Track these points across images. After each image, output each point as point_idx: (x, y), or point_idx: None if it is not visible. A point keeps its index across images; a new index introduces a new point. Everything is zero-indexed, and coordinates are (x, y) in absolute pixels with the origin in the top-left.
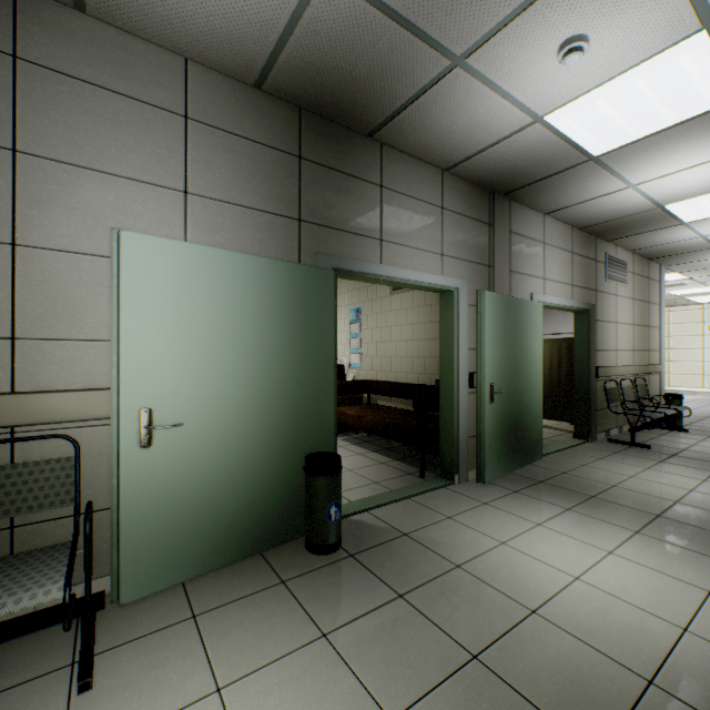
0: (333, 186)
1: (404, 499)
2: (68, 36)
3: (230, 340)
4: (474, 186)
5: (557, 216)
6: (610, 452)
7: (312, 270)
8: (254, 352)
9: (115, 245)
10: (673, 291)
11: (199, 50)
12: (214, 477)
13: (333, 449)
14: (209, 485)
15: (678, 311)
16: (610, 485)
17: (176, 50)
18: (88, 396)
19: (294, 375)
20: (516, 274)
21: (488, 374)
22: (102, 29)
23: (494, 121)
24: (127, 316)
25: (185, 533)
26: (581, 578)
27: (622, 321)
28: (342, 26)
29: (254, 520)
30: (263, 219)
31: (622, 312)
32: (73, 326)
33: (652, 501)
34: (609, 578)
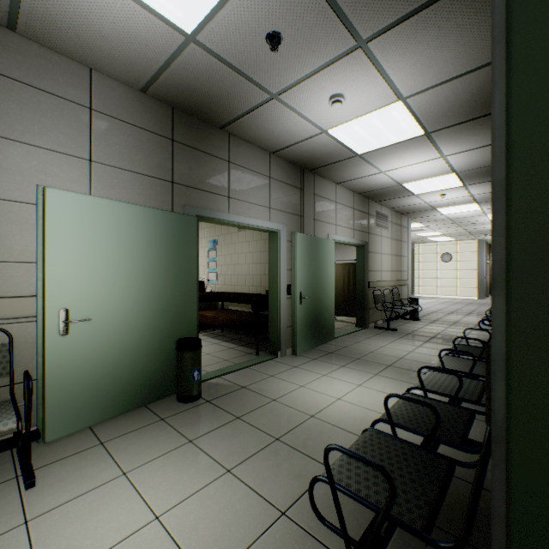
0: (196, 160)
1: (244, 368)
2: (1, 46)
3: (124, 262)
4: (291, 164)
5: (344, 185)
6: (375, 334)
7: (181, 216)
8: (141, 271)
9: (41, 197)
10: (419, 233)
11: (101, 65)
12: (113, 355)
13: (196, 336)
14: (109, 360)
15: (424, 246)
16: (369, 352)
17: (84, 63)
18: (18, 301)
19: (169, 286)
20: (318, 222)
21: (299, 286)
22: (28, 43)
23: (299, 129)
24: (50, 246)
25: (92, 393)
26: (341, 398)
27: (385, 252)
28: (202, 68)
29: (141, 384)
30: (147, 180)
31: (385, 247)
32: (5, 252)
33: (389, 359)
34: (355, 397)
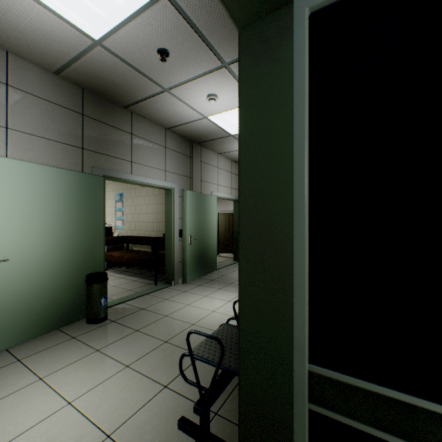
0: (103, 132)
1: (145, 295)
2: None
3: (39, 213)
4: (182, 138)
5: (224, 155)
6: None
7: (90, 176)
8: (55, 220)
9: None
10: None
11: (17, 50)
12: (29, 289)
13: (103, 271)
14: (25, 293)
15: None
16: None
17: (1, 46)
18: None
19: (80, 232)
20: (204, 182)
21: (188, 230)
22: None
23: (187, 114)
24: None
25: (9, 321)
26: (215, 311)
27: None
28: (107, 64)
29: (55, 311)
30: (59, 146)
31: None
32: None
33: None
34: (225, 309)
